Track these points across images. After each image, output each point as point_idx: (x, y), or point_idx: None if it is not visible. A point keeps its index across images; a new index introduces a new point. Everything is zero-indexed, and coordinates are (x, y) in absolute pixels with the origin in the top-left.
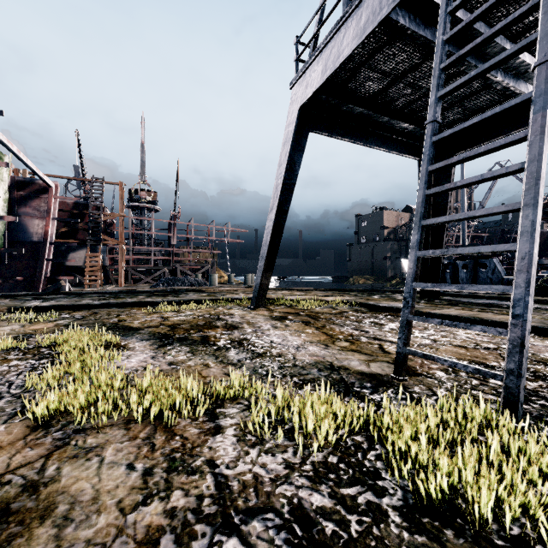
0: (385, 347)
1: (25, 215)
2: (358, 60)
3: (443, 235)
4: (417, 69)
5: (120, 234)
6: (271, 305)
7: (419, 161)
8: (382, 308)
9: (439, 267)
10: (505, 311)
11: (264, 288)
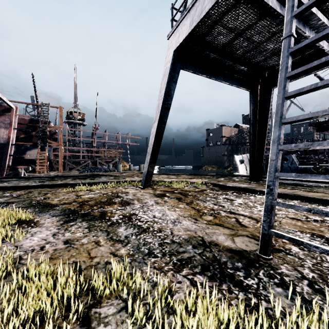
0: (241, 220)
1: None
2: (214, 19)
3: (264, 140)
4: (252, 27)
5: (60, 139)
6: (155, 185)
7: (250, 92)
8: (228, 187)
9: (262, 160)
10: (308, 188)
11: (150, 174)
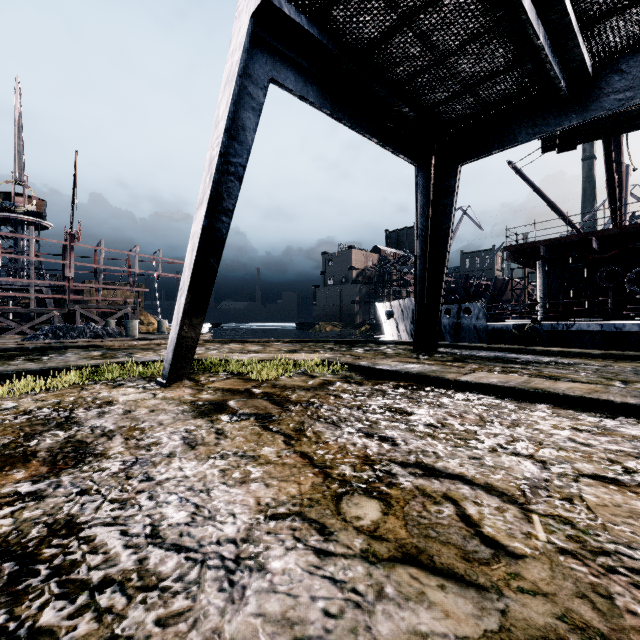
0: (473, 511)
1: None
2: None
3: (443, 270)
4: (435, 7)
5: None
6: (205, 372)
7: (418, 168)
8: (382, 373)
9: (438, 311)
10: (532, 369)
11: (188, 344)
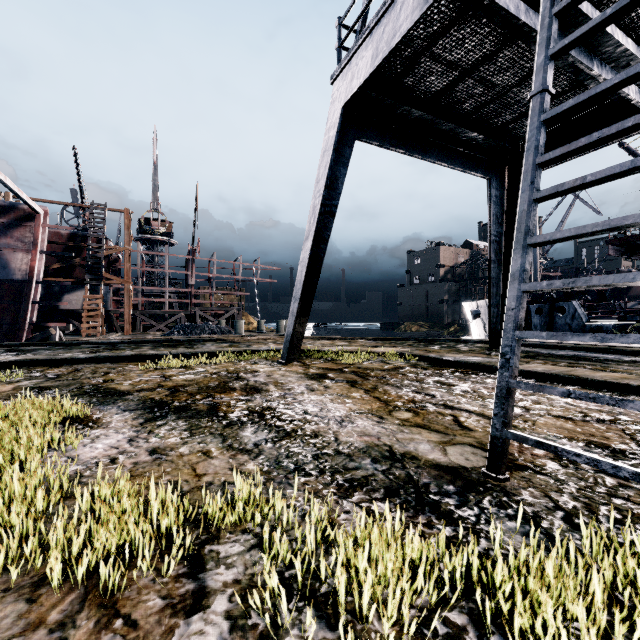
0: (462, 419)
1: (5, 247)
2: (418, 45)
3: None
4: (491, 60)
5: (126, 271)
6: (308, 358)
7: (490, 181)
8: (446, 362)
9: None
10: (599, 365)
11: (298, 337)
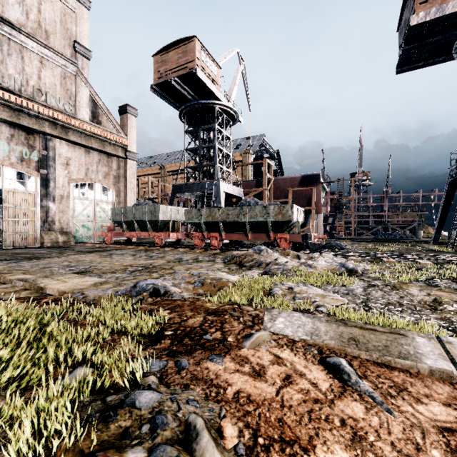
0: None
1: None
2: None
3: None
4: None
5: (352, 208)
6: (442, 244)
7: None
8: None
9: None
10: None
11: (437, 238)
